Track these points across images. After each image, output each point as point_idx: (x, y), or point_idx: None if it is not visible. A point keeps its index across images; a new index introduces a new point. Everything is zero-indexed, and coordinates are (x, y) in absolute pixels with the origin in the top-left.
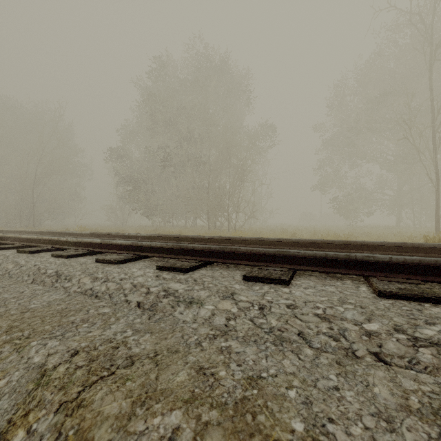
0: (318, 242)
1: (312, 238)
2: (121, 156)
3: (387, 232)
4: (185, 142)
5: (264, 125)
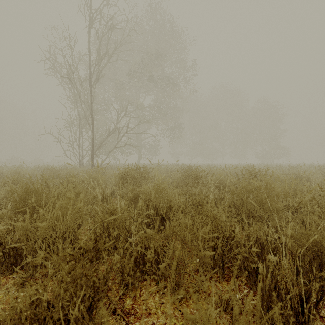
0: None
1: None
2: None
3: None
4: None
5: None
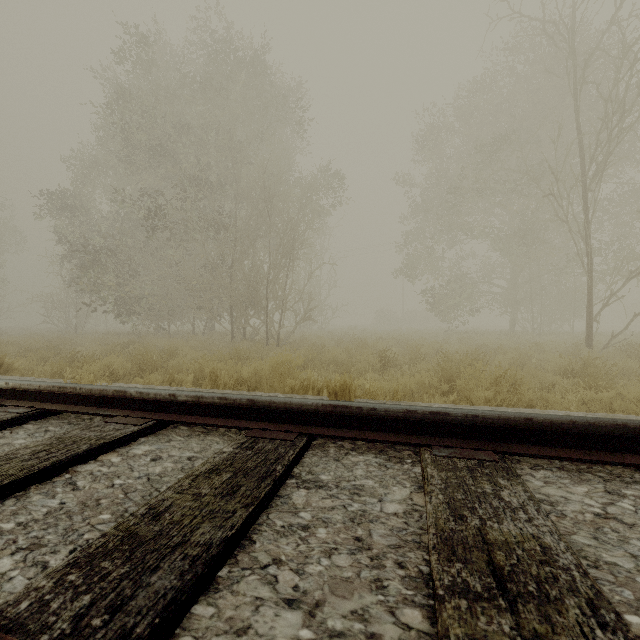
0: (540, 426)
1: (414, 358)
2: (68, 205)
3: (512, 342)
4: (192, 188)
5: (325, 170)
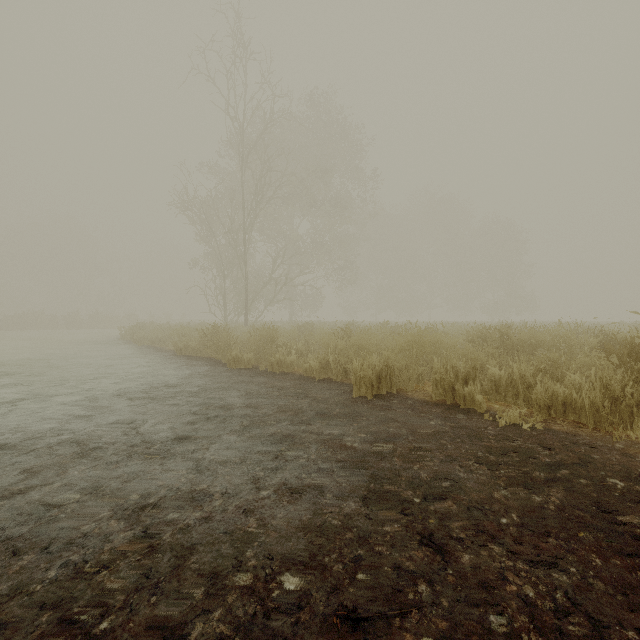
0: None
1: None
2: None
3: None
4: None
5: None
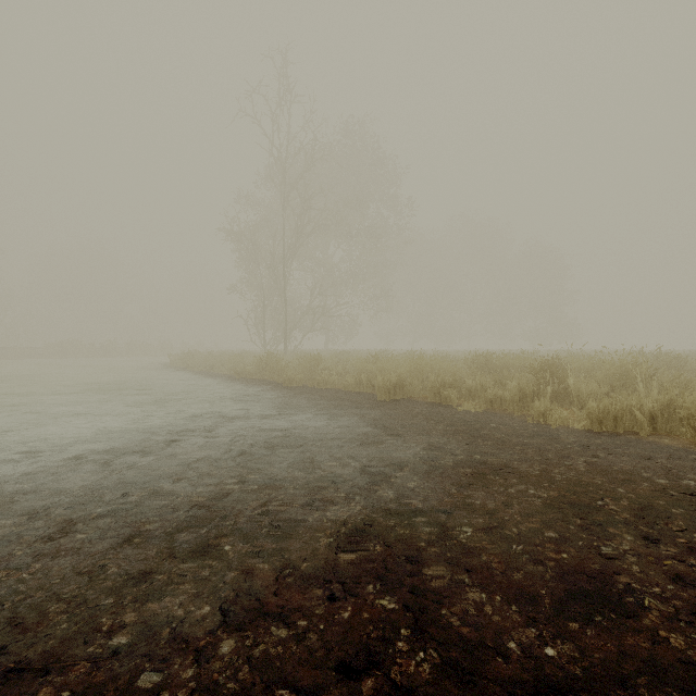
0: None
1: None
2: None
3: None
4: None
5: None
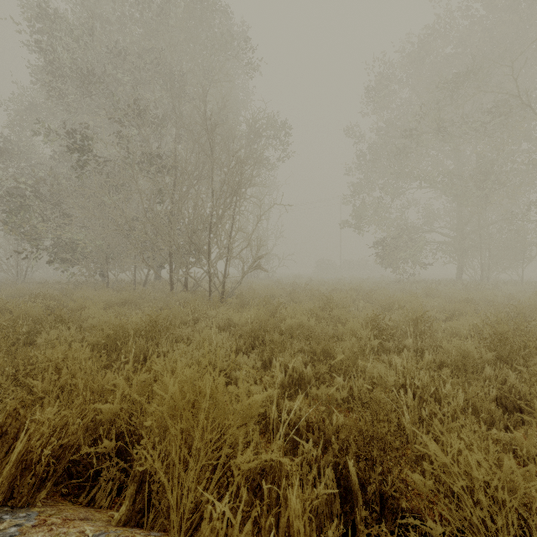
0: None
1: (418, 325)
2: None
3: (491, 295)
4: (132, 128)
5: (274, 116)
